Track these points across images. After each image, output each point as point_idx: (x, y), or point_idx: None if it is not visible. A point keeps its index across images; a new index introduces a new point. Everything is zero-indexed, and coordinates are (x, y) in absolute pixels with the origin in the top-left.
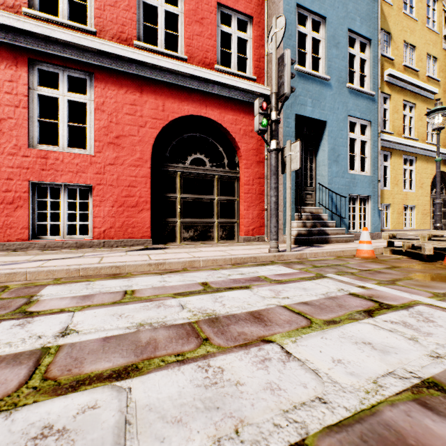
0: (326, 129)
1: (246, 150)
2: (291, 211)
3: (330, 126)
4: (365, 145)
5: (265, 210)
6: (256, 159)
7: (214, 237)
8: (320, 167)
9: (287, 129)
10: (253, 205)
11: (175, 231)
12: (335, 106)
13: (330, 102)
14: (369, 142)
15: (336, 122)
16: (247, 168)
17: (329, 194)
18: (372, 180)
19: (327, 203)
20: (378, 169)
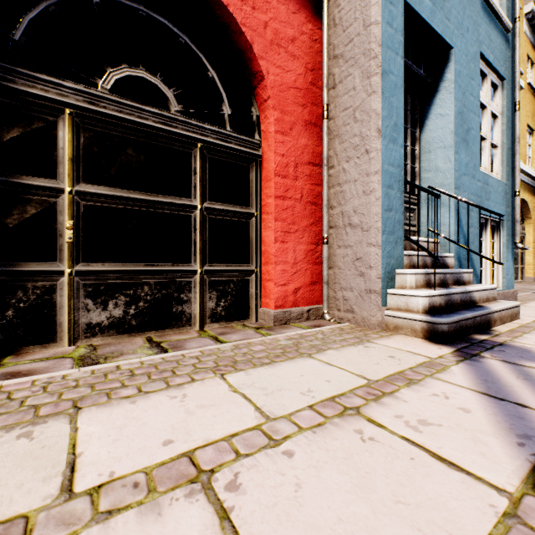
0: (450, 68)
1: (279, 84)
2: (397, 245)
3: (458, 61)
4: (493, 125)
5: (325, 243)
6: (304, 114)
7: (195, 315)
8: (433, 153)
9: (389, 31)
10: (296, 230)
11: (56, 304)
12: (464, 22)
13: (458, 9)
14: (500, 119)
15: (465, 58)
16: (281, 132)
17: (457, 211)
18: (506, 192)
19: (452, 230)
20: (515, 171)
